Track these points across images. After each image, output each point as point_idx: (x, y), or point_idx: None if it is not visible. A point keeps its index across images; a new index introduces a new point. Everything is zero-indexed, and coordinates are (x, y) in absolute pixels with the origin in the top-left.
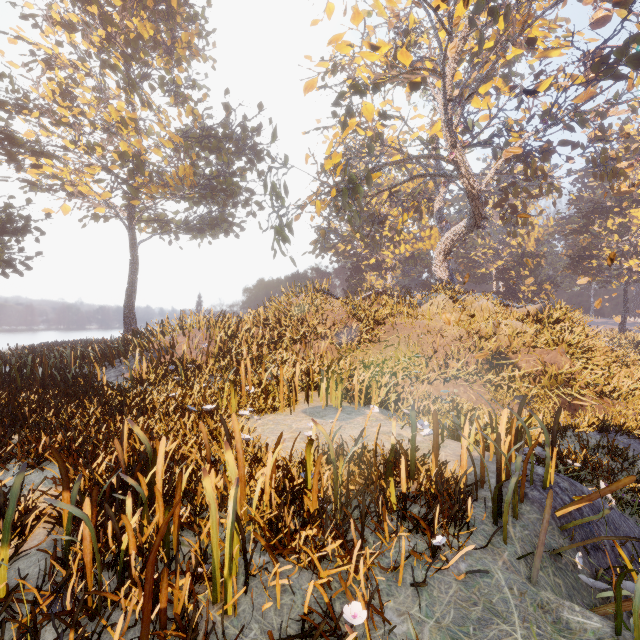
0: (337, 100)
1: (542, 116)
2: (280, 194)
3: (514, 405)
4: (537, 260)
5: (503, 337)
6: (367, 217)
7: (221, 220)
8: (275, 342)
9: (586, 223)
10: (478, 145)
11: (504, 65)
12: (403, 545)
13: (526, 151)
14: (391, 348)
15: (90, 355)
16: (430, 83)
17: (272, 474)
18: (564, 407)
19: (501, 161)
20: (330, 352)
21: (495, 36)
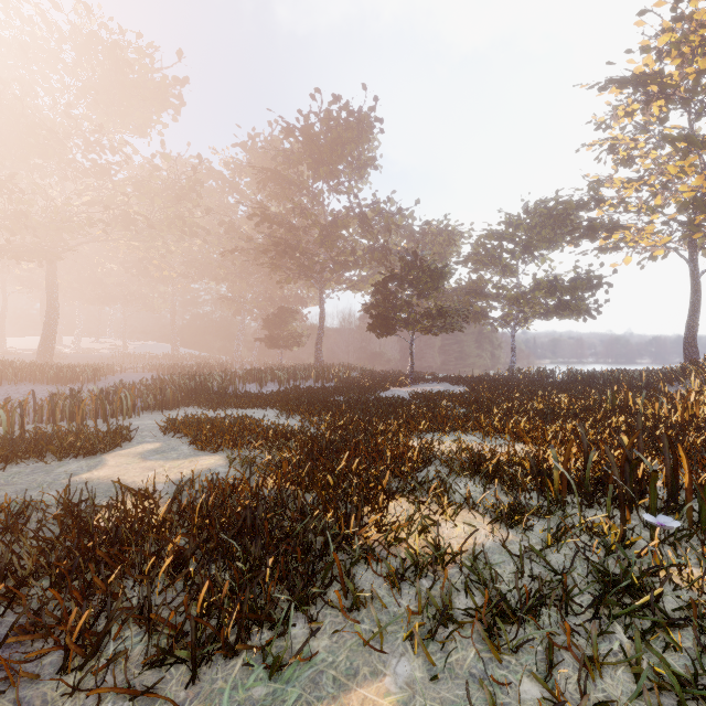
0: None
1: None
2: None
3: None
4: None
5: None
6: None
7: None
8: None
9: None
10: None
11: None
12: None
13: None
14: None
15: (653, 377)
16: None
17: None
18: None
19: None
20: None
21: None
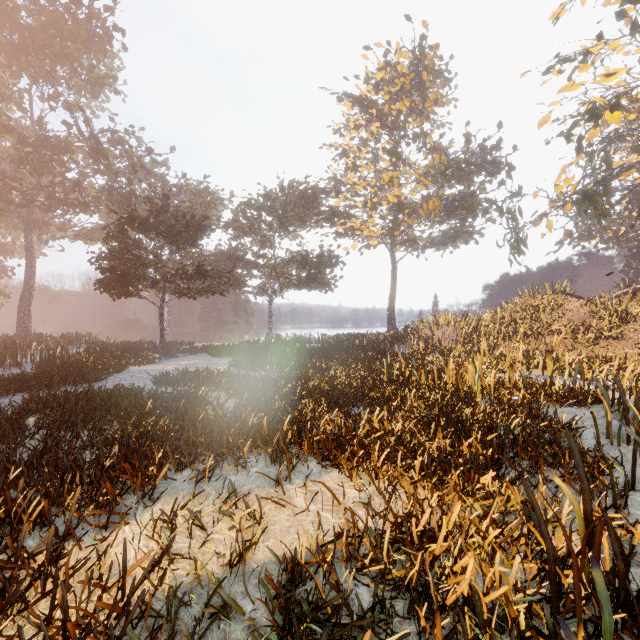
0: (569, 131)
1: None
2: (515, 216)
3: None
4: None
5: None
6: None
7: (461, 232)
8: (509, 336)
9: None
10: None
11: None
12: (542, 395)
13: None
14: None
15: (383, 339)
16: None
17: (494, 379)
18: None
19: None
20: (564, 346)
21: None
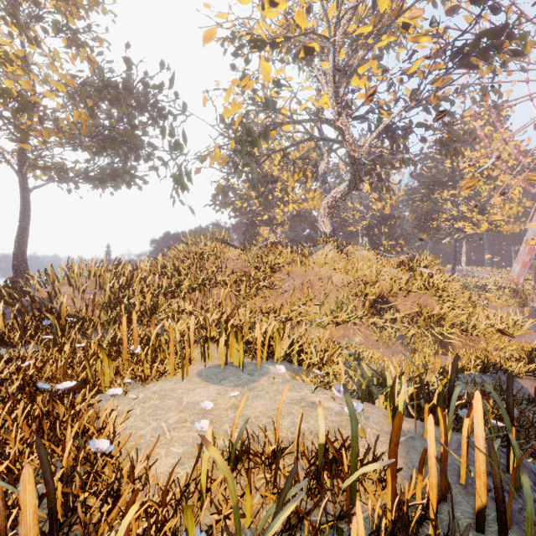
0: (236, 51)
1: (411, 95)
2: (178, 142)
3: (397, 345)
4: (394, 221)
5: (383, 283)
6: (261, 178)
7: (123, 172)
8: (173, 290)
9: (429, 193)
10: (357, 118)
11: (374, 58)
12: None
13: (392, 128)
14: (287, 294)
15: None
16: (315, 66)
17: None
18: (436, 344)
19: (377, 131)
20: (229, 299)
21: (373, 22)
